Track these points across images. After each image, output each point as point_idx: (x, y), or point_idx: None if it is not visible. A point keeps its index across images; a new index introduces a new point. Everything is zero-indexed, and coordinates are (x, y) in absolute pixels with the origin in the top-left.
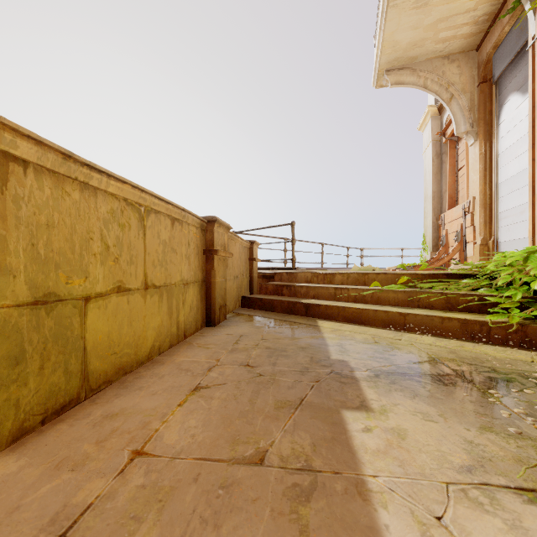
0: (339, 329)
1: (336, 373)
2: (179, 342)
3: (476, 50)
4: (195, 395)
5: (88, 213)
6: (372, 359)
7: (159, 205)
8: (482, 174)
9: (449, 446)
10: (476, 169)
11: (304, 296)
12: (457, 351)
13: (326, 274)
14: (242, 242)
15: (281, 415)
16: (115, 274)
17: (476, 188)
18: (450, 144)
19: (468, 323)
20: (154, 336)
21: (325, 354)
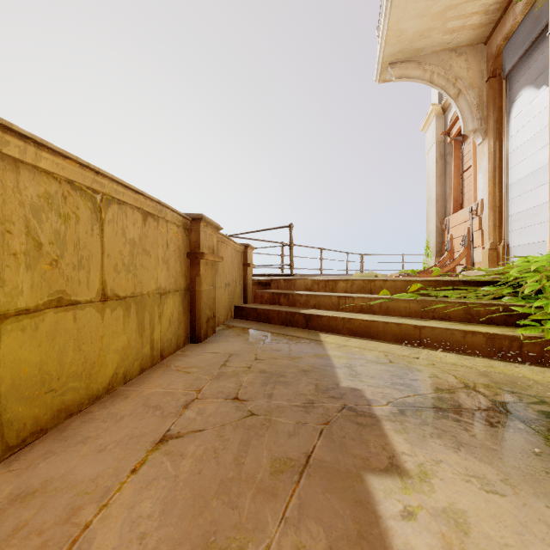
0: (345, 344)
1: (349, 409)
2: (154, 365)
3: (484, 43)
4: (160, 451)
5: (2, 194)
6: (391, 386)
7: (124, 195)
8: (491, 175)
9: (539, 548)
10: (484, 169)
11: (304, 306)
12: (489, 374)
13: (328, 281)
14: (235, 246)
15: (280, 488)
16: (52, 282)
17: (484, 189)
18: (455, 145)
19: (495, 338)
20: (117, 361)
21: (332, 380)
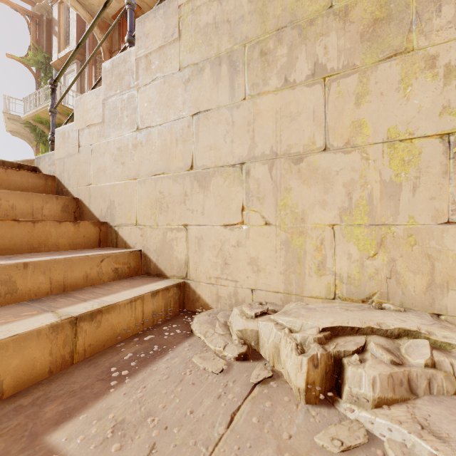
0: None
1: None
2: None
3: None
4: None
5: None
6: None
7: None
8: None
9: None
10: None
11: None
12: None
13: None
14: None
15: None
16: None
17: None
18: None
19: None
20: None
21: None
